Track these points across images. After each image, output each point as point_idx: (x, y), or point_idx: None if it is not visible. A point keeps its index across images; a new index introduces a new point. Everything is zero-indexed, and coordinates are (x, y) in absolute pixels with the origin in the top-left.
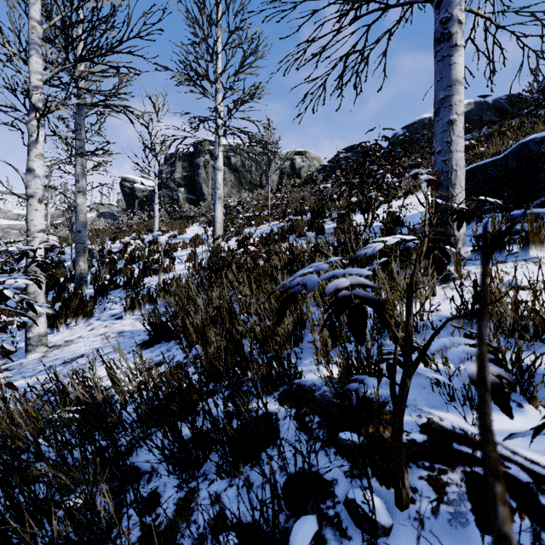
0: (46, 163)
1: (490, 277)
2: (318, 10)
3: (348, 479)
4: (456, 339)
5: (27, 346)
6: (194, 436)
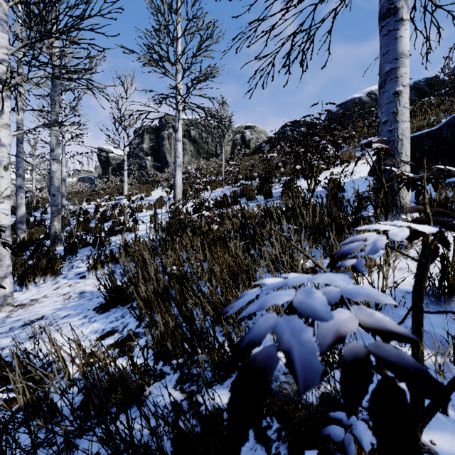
0: (12, 133)
1: None
2: None
3: None
4: None
5: None
6: None
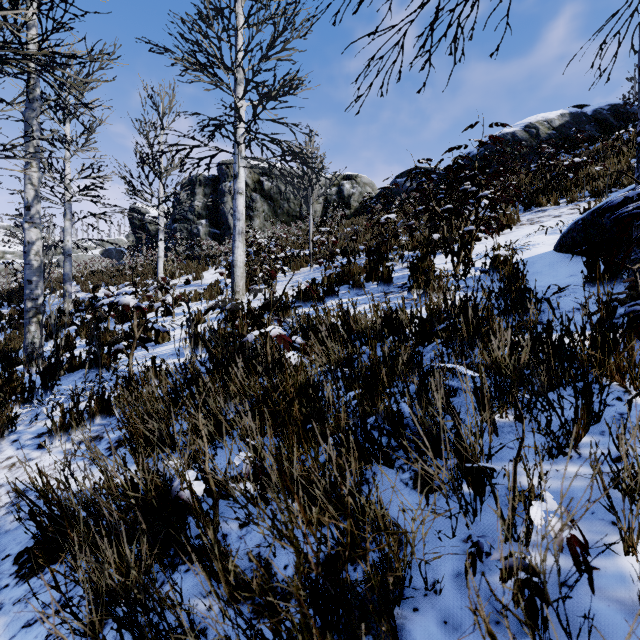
0: None
1: None
2: None
3: None
4: None
5: None
6: None
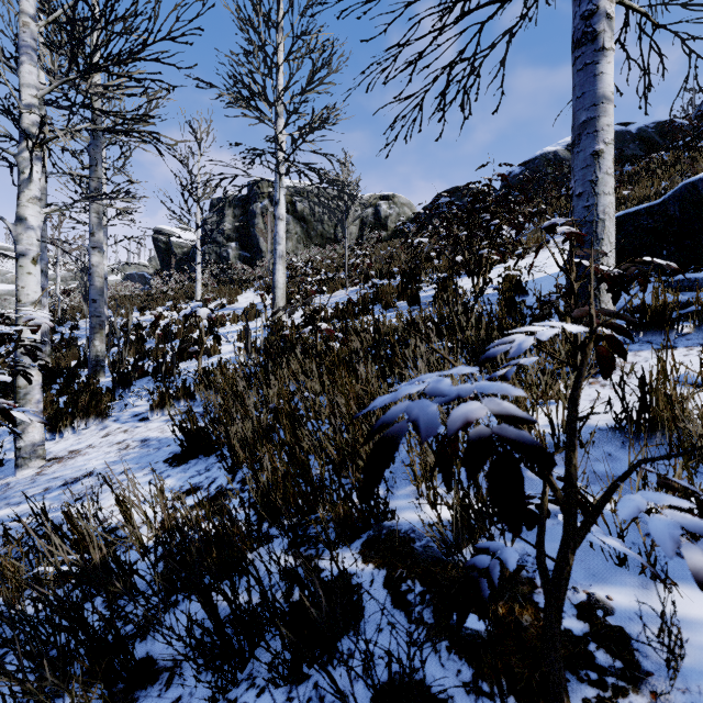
0: (43, 210)
1: (665, 373)
2: (413, 2)
3: (471, 698)
4: (657, 497)
5: (17, 459)
6: (236, 619)
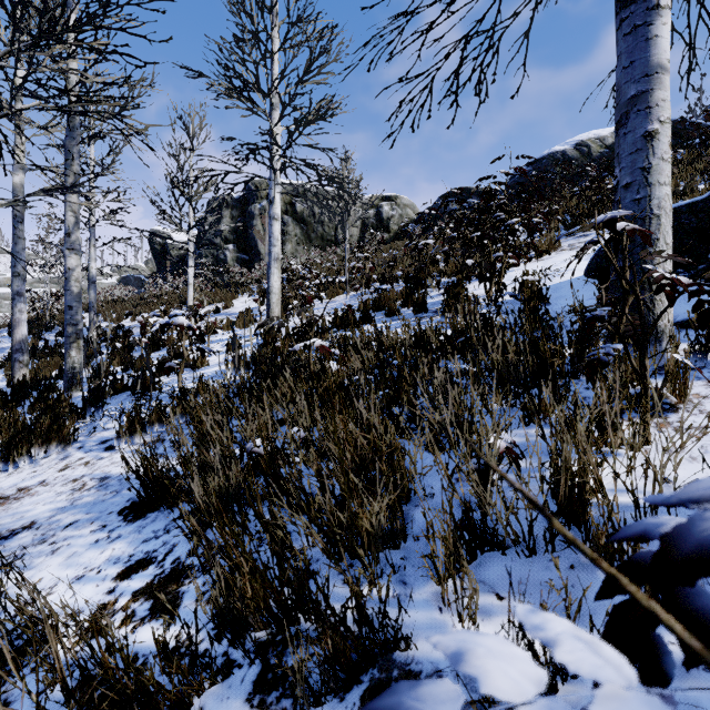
0: None
1: None
2: None
3: None
4: None
5: None
6: None
